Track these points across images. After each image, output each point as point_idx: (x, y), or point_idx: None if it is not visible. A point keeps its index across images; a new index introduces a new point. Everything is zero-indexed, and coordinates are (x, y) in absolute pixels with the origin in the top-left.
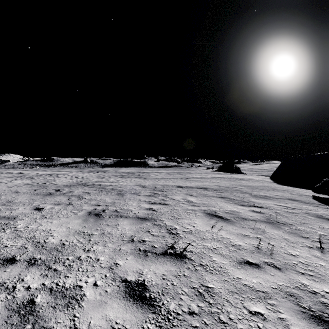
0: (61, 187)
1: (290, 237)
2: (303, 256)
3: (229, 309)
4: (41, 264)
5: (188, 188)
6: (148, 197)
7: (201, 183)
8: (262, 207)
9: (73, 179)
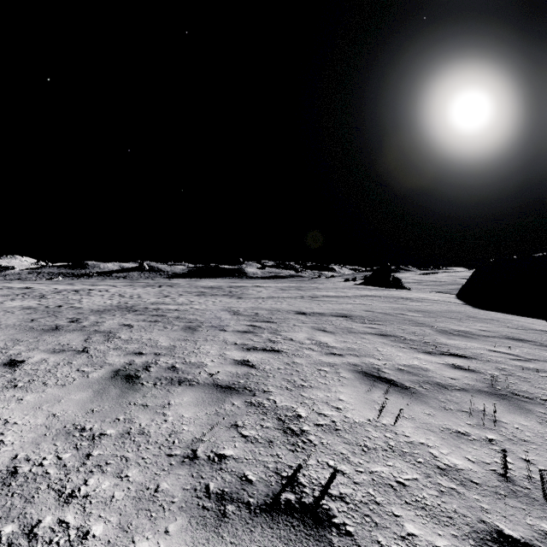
0: (84, 315)
1: None
2: None
3: None
4: None
5: (316, 317)
6: (241, 335)
7: (339, 306)
8: (468, 358)
9: (115, 298)
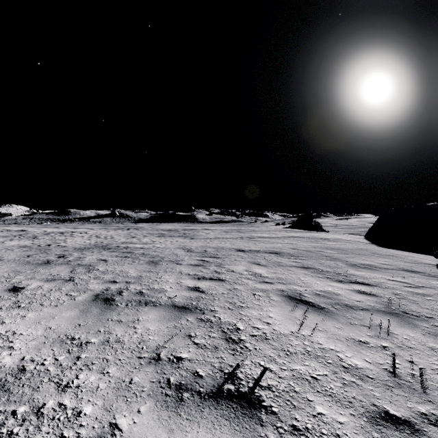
0: (69, 252)
1: None
2: None
3: None
4: None
5: (253, 253)
6: (193, 268)
7: (271, 245)
8: (371, 285)
9: (92, 239)
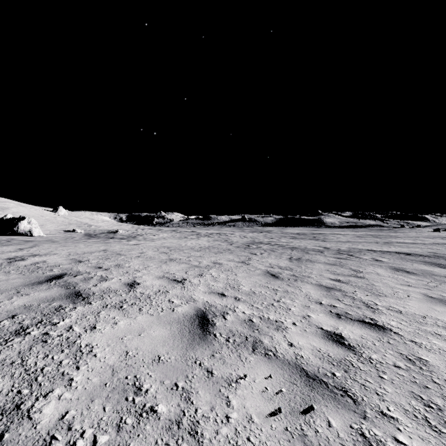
0: (246, 244)
1: None
2: None
3: (381, 288)
4: (287, 270)
5: (382, 252)
6: (333, 255)
7: (407, 248)
8: None
9: (244, 238)
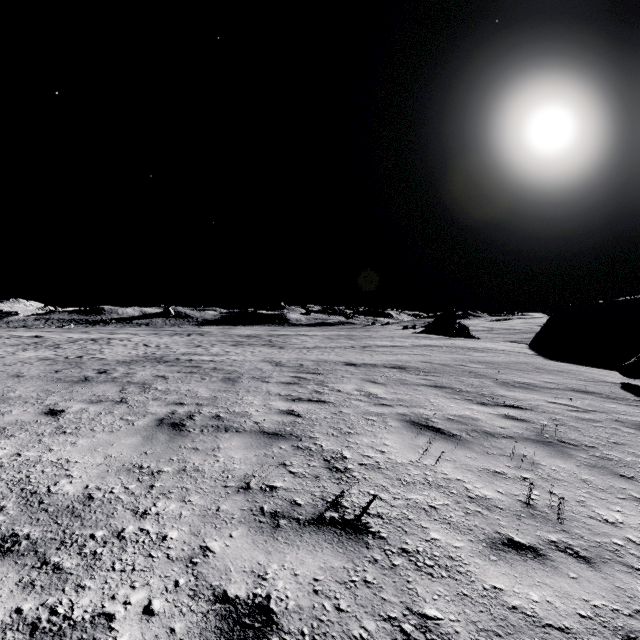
0: (111, 366)
1: (594, 477)
2: (633, 525)
3: None
4: (27, 552)
5: (367, 368)
6: (286, 387)
7: (394, 356)
8: (524, 409)
9: (139, 348)
